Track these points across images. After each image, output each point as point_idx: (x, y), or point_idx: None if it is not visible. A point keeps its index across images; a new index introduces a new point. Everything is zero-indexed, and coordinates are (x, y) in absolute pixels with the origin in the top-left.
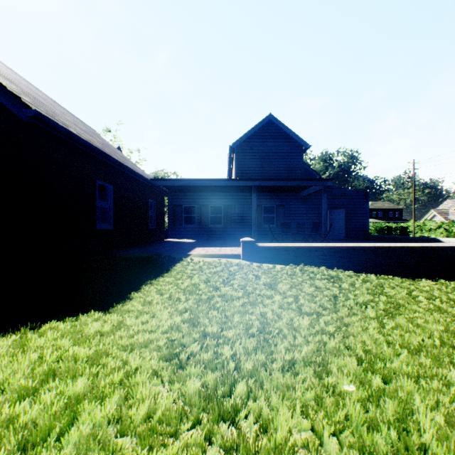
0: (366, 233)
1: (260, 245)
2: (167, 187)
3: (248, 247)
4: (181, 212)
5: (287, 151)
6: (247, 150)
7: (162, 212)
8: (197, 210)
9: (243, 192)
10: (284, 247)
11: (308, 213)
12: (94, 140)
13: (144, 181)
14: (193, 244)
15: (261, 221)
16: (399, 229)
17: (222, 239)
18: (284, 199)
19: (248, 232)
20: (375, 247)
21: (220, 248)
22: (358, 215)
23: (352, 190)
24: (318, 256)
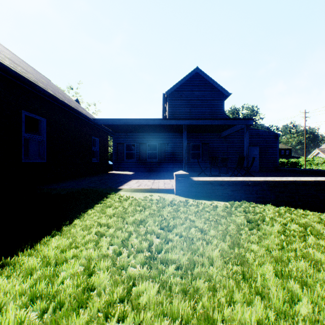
0: (276, 166)
1: (195, 179)
2: (110, 127)
3: (182, 181)
4: (123, 149)
5: (211, 98)
6: (178, 97)
7: (106, 149)
8: (136, 147)
9: (174, 132)
10: (221, 181)
11: (228, 150)
12: (28, 74)
13: (85, 119)
14: (129, 177)
15: (189, 156)
16: (289, 164)
17: (157, 171)
18: (208, 138)
19: (178, 165)
20: (317, 181)
21: (153, 181)
22: (270, 151)
23: (264, 131)
24: (256, 190)
